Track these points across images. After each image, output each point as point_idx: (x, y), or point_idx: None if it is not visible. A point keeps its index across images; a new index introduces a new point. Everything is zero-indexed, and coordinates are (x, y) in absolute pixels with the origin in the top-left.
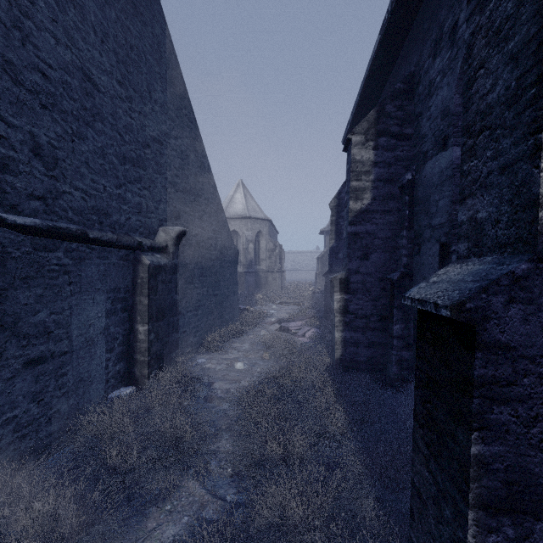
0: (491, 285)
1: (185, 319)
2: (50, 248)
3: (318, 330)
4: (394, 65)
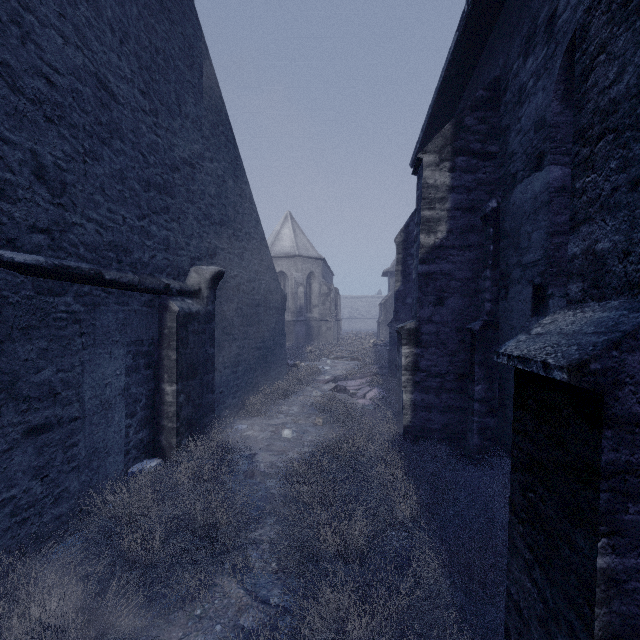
0: (625, 339)
1: (222, 377)
2: (57, 291)
3: (381, 390)
4: (474, 70)
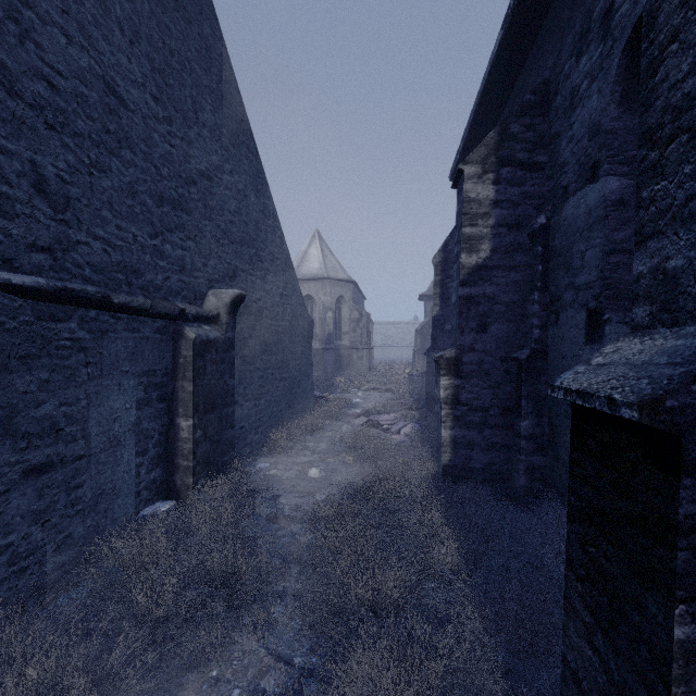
0: None
1: (243, 410)
2: (59, 317)
3: (418, 425)
4: (520, 72)
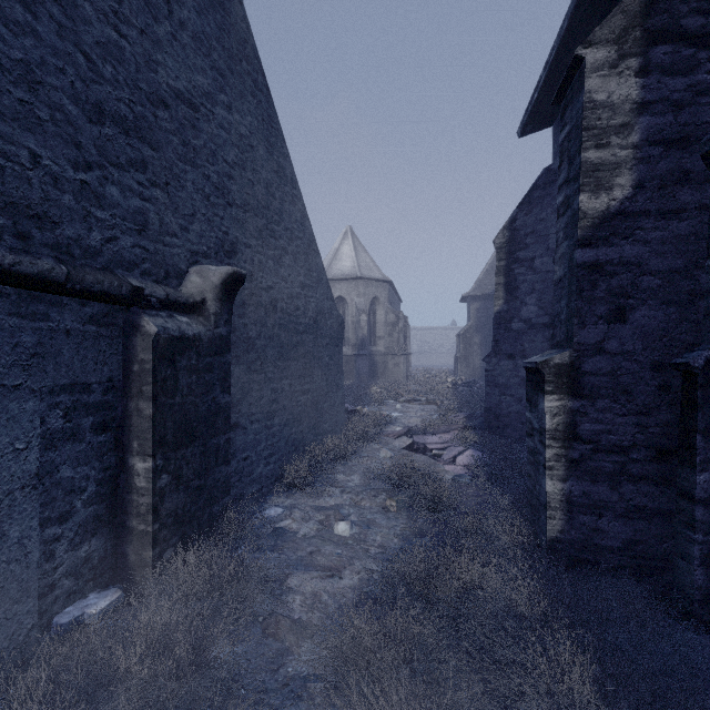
0: None
1: (247, 435)
2: None
3: (479, 453)
4: None
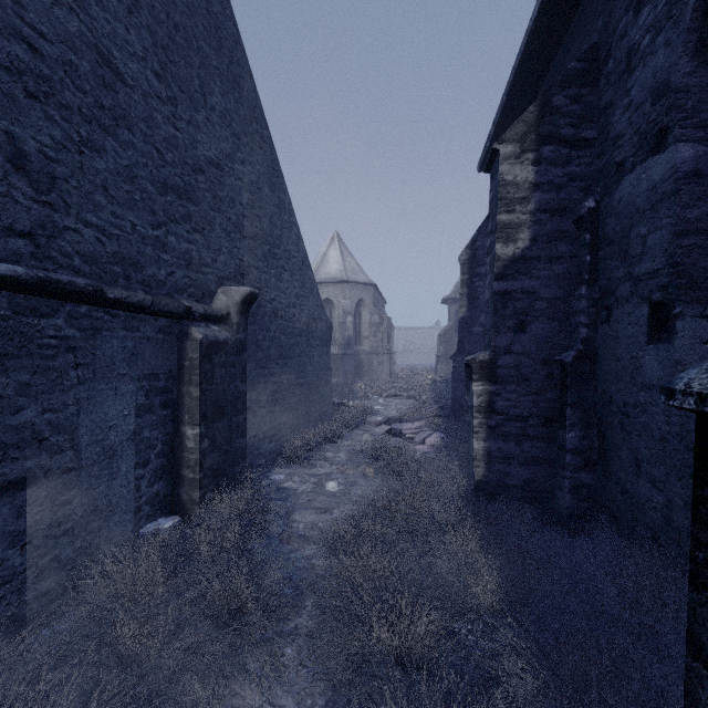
0: None
1: (256, 418)
2: (43, 311)
3: (444, 435)
4: (561, 43)
